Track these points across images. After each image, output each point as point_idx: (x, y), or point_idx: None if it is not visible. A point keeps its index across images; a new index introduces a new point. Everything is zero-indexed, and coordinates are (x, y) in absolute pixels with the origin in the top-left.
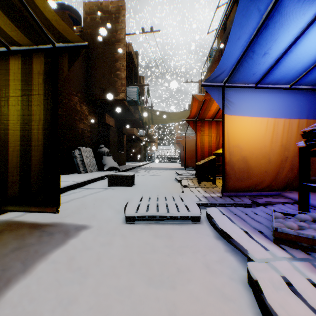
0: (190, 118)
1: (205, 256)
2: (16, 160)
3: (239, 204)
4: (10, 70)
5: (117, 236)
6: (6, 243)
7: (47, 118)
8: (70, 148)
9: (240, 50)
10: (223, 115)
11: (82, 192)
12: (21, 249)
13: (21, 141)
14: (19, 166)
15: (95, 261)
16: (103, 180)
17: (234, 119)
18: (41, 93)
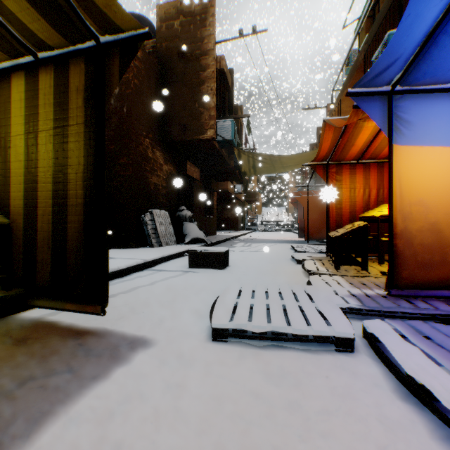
0: (318, 161)
1: (386, 449)
2: (47, 229)
3: (428, 315)
4: (39, 90)
5: (196, 369)
6: (19, 365)
7: (89, 161)
8: (139, 212)
9: (437, 9)
10: (389, 147)
11: (150, 277)
12: (35, 382)
13: (54, 200)
14: (51, 237)
15: (148, 431)
16: (183, 258)
17: (412, 153)
18: (80, 121)
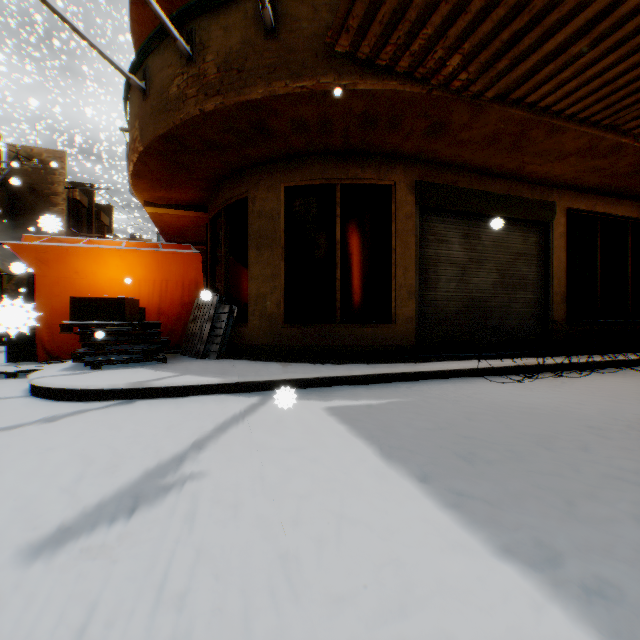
0: None
1: None
2: None
3: None
4: None
5: None
6: None
7: None
8: None
9: None
10: None
11: None
12: None
13: None
14: None
15: None
16: None
17: None
18: None
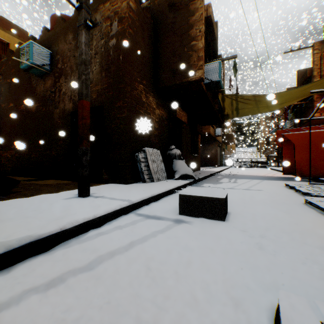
0: None
1: None
2: None
3: None
4: None
5: None
6: None
7: None
8: (133, 150)
9: None
10: None
11: (132, 229)
12: None
13: None
14: None
15: None
16: (173, 197)
17: None
18: None
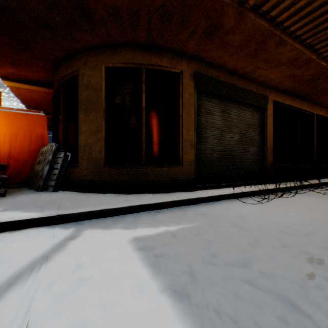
0: None
1: None
2: None
3: None
4: None
5: None
6: None
7: None
8: None
9: None
10: None
11: None
12: None
13: None
14: None
15: None
16: None
17: None
18: None
